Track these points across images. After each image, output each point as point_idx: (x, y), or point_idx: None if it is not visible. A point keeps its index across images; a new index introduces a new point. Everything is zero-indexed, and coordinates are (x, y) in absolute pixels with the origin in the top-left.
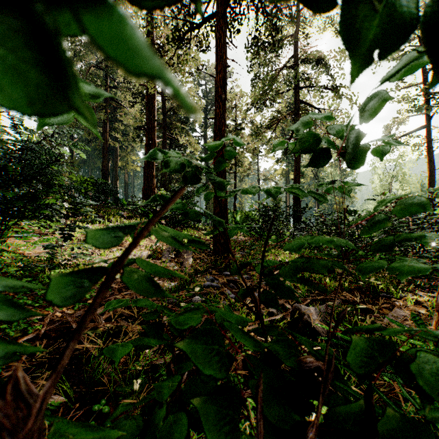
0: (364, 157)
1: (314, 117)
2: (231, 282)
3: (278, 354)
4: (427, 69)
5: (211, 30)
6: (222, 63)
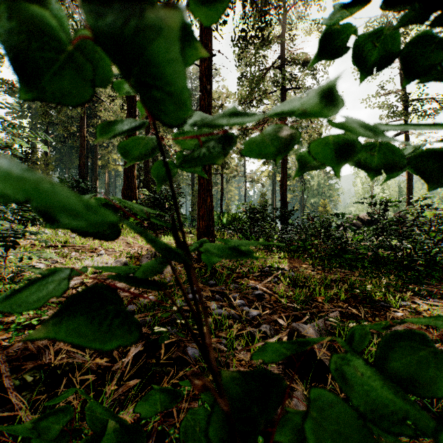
0: None
1: None
2: (217, 293)
3: None
4: None
5: None
6: (207, 50)
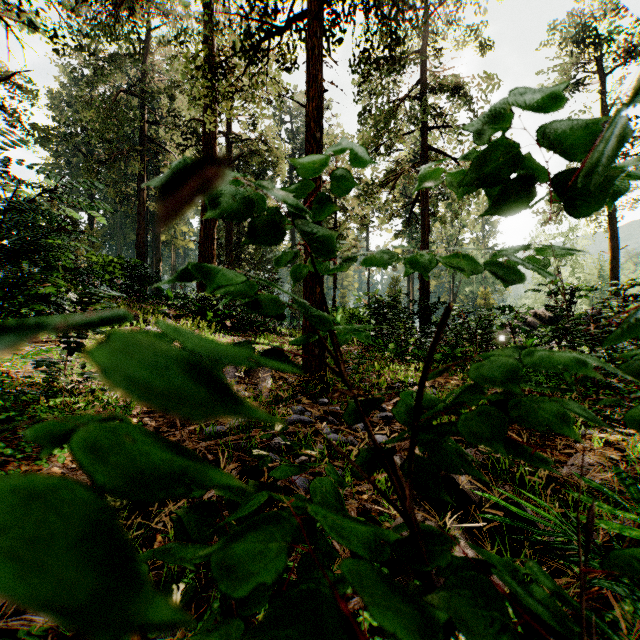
0: (596, 198)
1: (508, 115)
2: (330, 415)
3: (461, 621)
4: (609, 105)
5: (300, 37)
6: (316, 85)
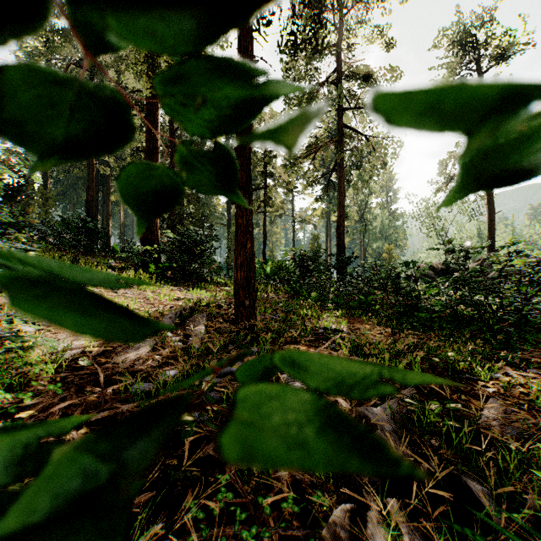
0: None
1: None
2: None
3: None
4: None
5: None
6: (247, 54)
